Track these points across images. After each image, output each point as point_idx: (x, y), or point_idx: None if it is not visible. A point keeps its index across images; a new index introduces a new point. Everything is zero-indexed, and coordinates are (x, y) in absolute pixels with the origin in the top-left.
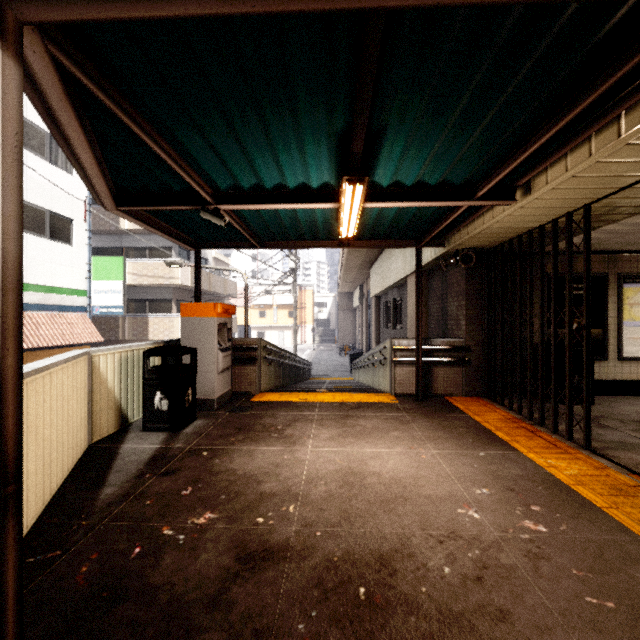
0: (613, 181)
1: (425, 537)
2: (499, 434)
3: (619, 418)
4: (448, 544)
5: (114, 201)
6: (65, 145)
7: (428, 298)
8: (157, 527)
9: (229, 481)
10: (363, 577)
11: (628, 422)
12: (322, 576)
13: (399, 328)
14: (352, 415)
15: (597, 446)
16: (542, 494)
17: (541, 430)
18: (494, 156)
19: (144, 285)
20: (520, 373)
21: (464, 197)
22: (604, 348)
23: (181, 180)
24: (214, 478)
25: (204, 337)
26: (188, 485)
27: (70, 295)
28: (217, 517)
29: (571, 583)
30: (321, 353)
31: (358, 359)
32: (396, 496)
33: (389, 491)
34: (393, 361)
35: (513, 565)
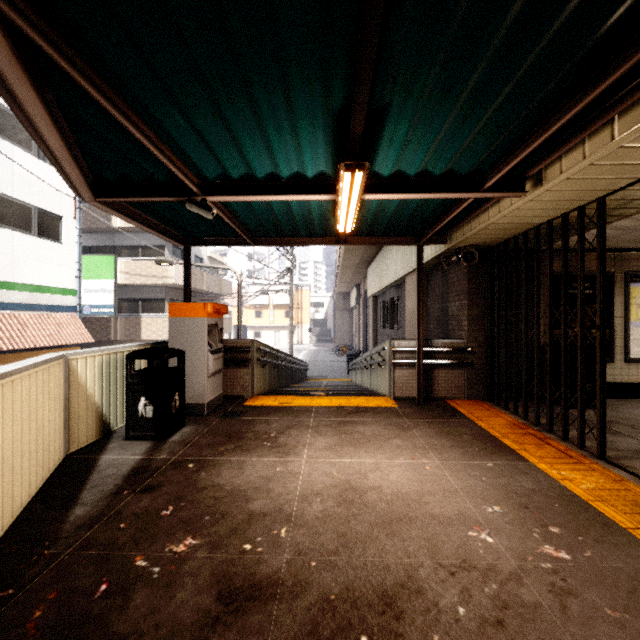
0: (633, 170)
1: (434, 567)
2: (506, 442)
3: (629, 423)
4: (461, 576)
5: (93, 192)
6: (29, 125)
7: (427, 298)
8: (129, 557)
9: (215, 498)
10: (365, 621)
11: (639, 428)
12: (317, 620)
13: (397, 328)
14: (350, 421)
15: (611, 455)
16: (560, 512)
17: (550, 437)
18: (506, 142)
19: (137, 284)
20: (526, 376)
21: (471, 188)
22: (610, 349)
23: (164, 168)
24: (199, 495)
25: (193, 338)
26: (169, 504)
27: (59, 294)
28: (199, 543)
29: (606, 627)
30: (318, 353)
31: (355, 360)
32: (399, 516)
33: (392, 510)
34: (392, 363)
35: (537, 603)
